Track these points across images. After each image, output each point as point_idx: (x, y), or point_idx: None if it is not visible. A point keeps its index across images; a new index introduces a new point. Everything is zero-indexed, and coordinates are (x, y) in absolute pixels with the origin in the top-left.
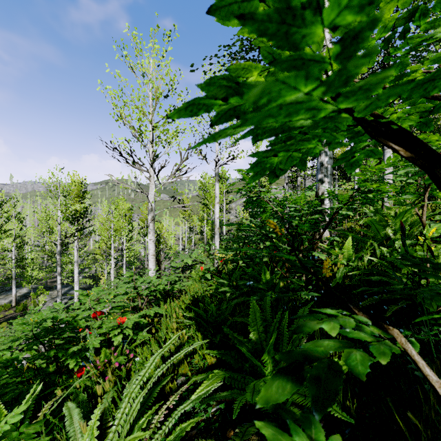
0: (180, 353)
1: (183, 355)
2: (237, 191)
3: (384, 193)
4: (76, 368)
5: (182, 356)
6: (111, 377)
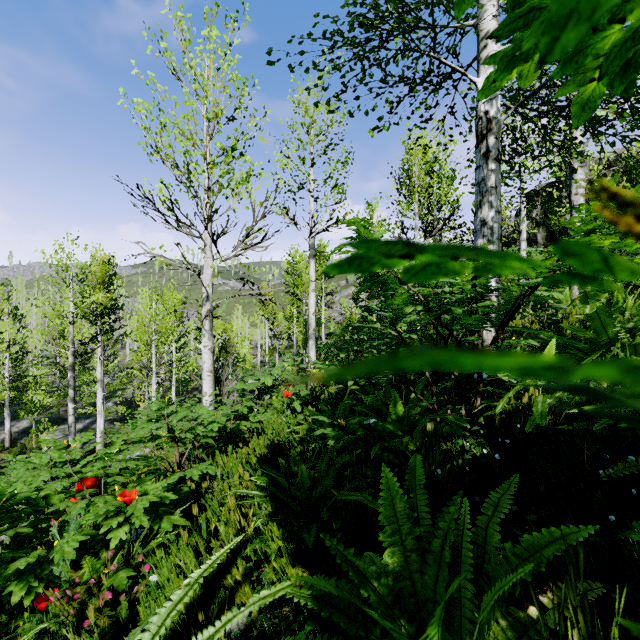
0: (212, 627)
1: (245, 568)
2: None
3: (626, 256)
4: (27, 601)
5: (241, 576)
6: (98, 620)
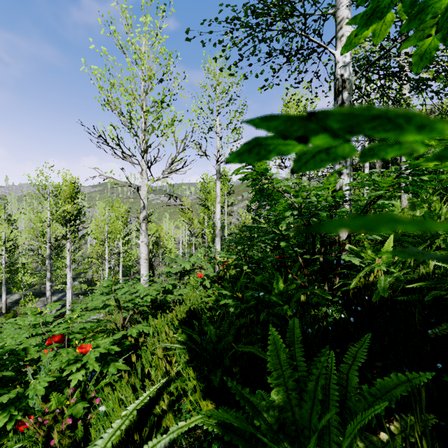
0: None
1: (169, 401)
2: (242, 179)
3: (445, 175)
4: (9, 426)
5: (166, 407)
6: (61, 440)
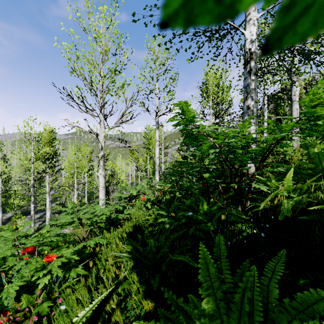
0: None
1: (117, 300)
2: (175, 125)
3: None
4: None
5: (114, 307)
6: None
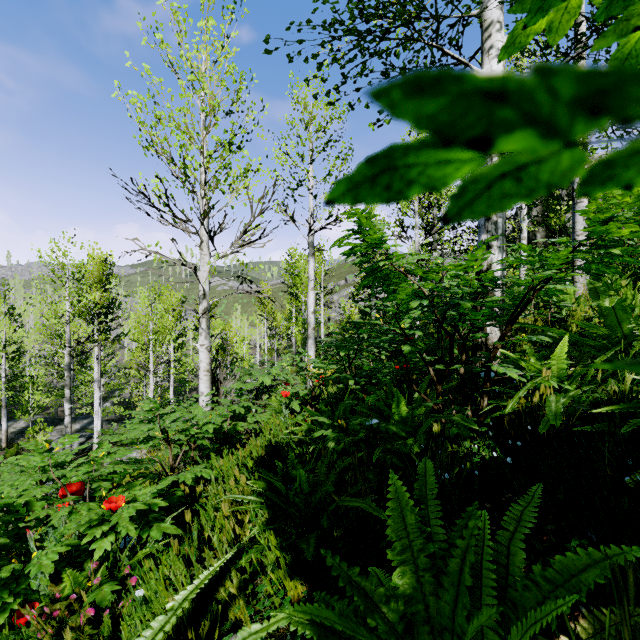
0: None
1: (239, 581)
2: (347, 254)
3: None
4: (1, 619)
5: (234, 591)
6: None
